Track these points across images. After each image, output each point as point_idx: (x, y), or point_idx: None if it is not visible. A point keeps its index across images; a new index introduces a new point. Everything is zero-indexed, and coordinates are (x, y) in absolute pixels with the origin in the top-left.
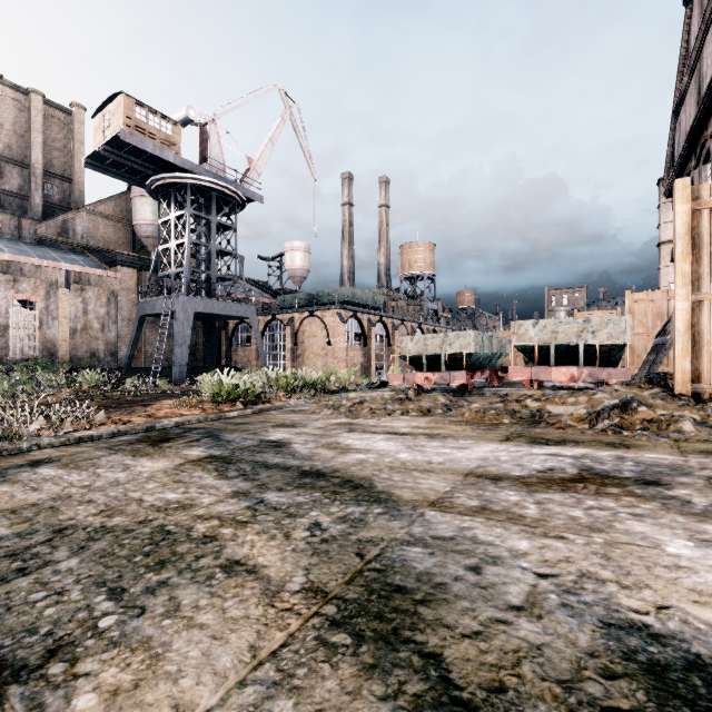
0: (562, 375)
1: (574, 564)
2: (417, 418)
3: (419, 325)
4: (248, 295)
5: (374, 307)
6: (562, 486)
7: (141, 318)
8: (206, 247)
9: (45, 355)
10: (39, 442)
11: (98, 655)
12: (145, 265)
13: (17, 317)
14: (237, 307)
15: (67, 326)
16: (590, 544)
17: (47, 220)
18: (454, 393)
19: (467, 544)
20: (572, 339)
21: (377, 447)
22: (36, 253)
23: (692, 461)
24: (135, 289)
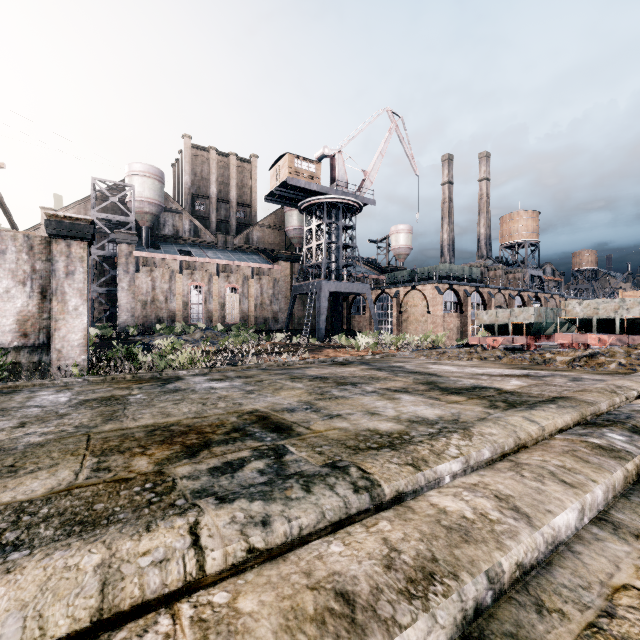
0: (592, 340)
1: (481, 382)
2: (475, 361)
3: (518, 292)
4: (364, 276)
5: (470, 279)
6: (505, 376)
7: (294, 296)
8: (335, 244)
9: (241, 321)
10: (295, 362)
11: (375, 383)
12: (294, 259)
13: (229, 298)
14: (357, 286)
15: (252, 303)
16: (491, 381)
17: (239, 235)
18: (518, 351)
19: (457, 380)
20: (610, 314)
21: (444, 368)
22: (235, 257)
23: (579, 374)
24: (288, 276)
